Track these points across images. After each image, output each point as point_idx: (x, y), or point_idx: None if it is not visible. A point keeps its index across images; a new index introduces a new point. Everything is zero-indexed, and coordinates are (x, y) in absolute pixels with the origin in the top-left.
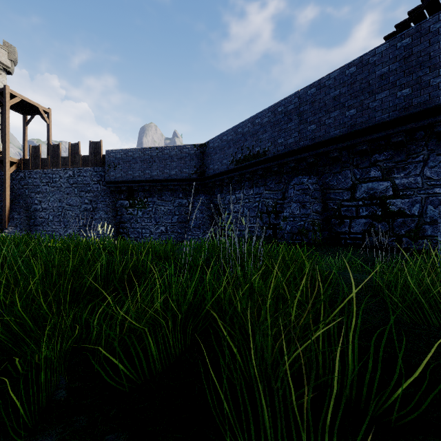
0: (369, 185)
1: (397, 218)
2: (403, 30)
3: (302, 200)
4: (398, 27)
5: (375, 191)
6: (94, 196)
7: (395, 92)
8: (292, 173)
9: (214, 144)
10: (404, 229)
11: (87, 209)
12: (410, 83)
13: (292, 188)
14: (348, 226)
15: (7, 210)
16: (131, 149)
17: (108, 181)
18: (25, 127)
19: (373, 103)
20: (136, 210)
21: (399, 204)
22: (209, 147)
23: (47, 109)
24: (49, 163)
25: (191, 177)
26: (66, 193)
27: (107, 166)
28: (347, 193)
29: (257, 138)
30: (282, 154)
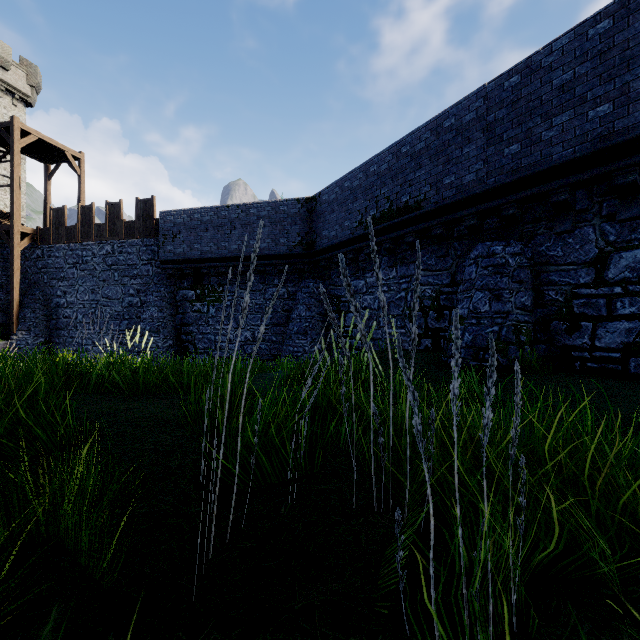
0: (639, 254)
1: None
2: None
3: (495, 286)
4: None
5: None
6: (142, 284)
7: None
8: (470, 237)
9: (330, 196)
10: None
11: (133, 304)
12: None
13: (473, 264)
14: (589, 335)
15: (16, 306)
16: (198, 209)
17: (163, 260)
18: (48, 182)
19: None
20: (206, 305)
21: None
22: (322, 201)
23: (77, 153)
24: (77, 234)
25: (293, 251)
26: (102, 279)
27: (162, 236)
28: (587, 271)
29: (404, 179)
30: (452, 204)
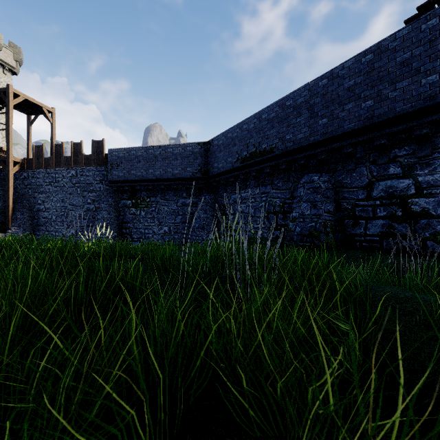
0: (388, 183)
1: (420, 219)
2: (426, 12)
3: (313, 200)
4: (421, 10)
5: (394, 190)
6: (96, 196)
7: (419, 80)
8: (301, 171)
9: (219, 141)
10: (429, 232)
11: (90, 209)
12: (437, 68)
13: (302, 187)
14: (363, 227)
15: (11, 210)
16: (133, 148)
17: (111, 181)
18: (29, 127)
19: (393, 93)
20: (138, 210)
21: (422, 204)
22: (214, 144)
23: (50, 108)
24: (52, 163)
25: (195, 176)
26: (69, 193)
27: (110, 165)
28: (363, 191)
29: (263, 134)
30: (291, 151)
